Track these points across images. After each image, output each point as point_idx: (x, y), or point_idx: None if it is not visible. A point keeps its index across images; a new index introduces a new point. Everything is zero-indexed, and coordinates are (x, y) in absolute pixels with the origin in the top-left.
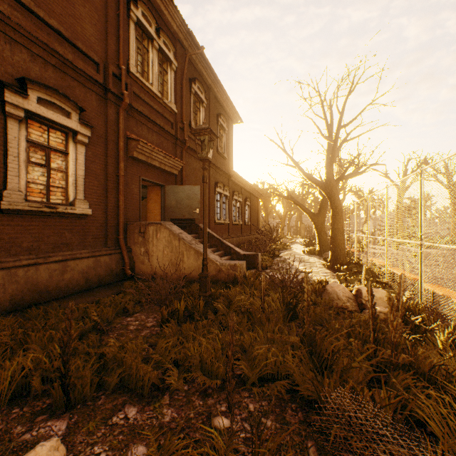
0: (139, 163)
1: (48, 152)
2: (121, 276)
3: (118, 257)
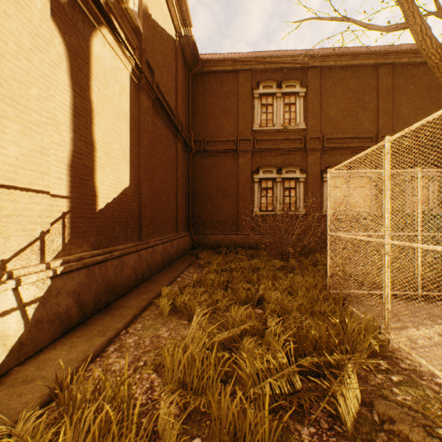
0: None
1: None
2: None
3: None
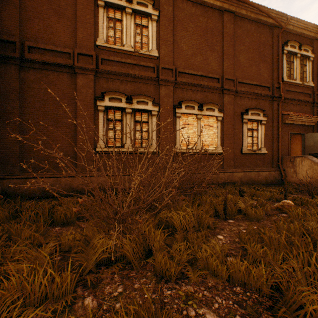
0: (287, 125)
1: (252, 131)
2: (279, 182)
3: (278, 173)
